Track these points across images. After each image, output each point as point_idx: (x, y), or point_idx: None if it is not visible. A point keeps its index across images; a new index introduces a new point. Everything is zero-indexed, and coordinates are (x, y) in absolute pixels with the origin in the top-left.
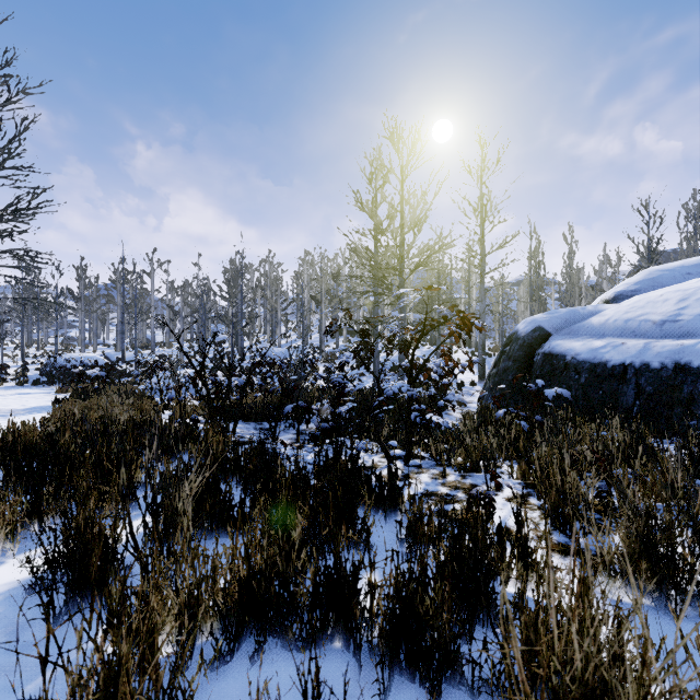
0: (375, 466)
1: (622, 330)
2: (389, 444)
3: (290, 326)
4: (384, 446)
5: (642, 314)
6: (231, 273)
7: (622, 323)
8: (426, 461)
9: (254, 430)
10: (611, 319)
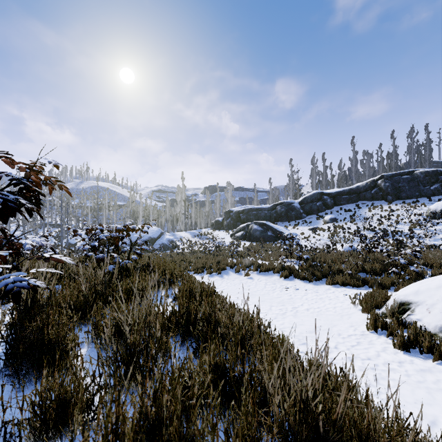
0: None
1: None
2: None
3: None
4: None
5: None
6: None
7: None
8: None
9: None
10: None
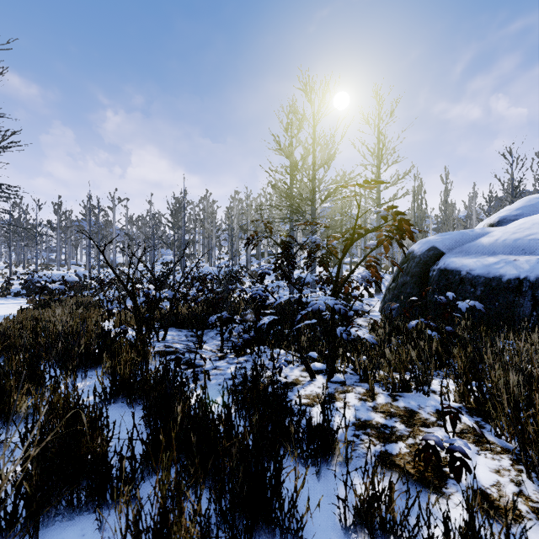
0: (297, 382)
1: (512, 249)
2: (309, 355)
3: (223, 250)
4: (306, 361)
5: (530, 234)
6: (176, 209)
7: (512, 242)
8: (348, 375)
9: (185, 337)
10: (501, 239)
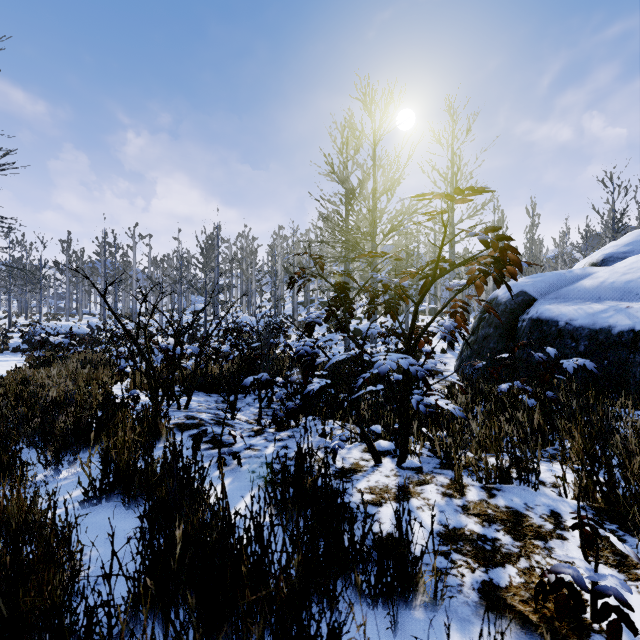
0: (357, 468)
1: (623, 293)
2: (372, 430)
3: (265, 297)
4: (368, 439)
5: None
6: None
7: (622, 285)
8: (424, 457)
9: (214, 403)
10: (608, 282)
